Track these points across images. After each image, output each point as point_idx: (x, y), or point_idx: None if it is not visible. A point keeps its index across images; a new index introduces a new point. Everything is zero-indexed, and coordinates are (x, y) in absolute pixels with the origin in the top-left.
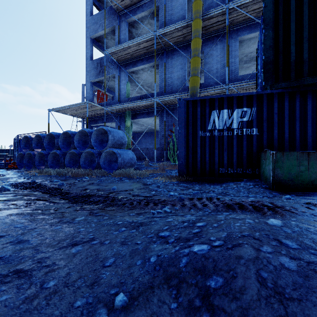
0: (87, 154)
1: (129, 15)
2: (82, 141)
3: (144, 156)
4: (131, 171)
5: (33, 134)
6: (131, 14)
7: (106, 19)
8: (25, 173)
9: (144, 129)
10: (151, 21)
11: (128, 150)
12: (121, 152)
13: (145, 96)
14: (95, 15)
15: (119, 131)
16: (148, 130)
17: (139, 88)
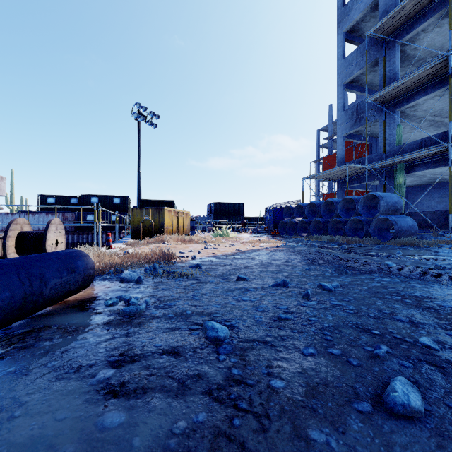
0: (352, 221)
1: (401, 36)
2: (344, 208)
3: (428, 223)
4: (415, 239)
5: (287, 203)
6: (404, 33)
7: (365, 54)
8: (297, 238)
9: (426, 180)
10: (441, 21)
11: (405, 217)
12: (396, 219)
13: (430, 138)
14: (349, 55)
15: (392, 194)
16: (433, 181)
17: (416, 122)
